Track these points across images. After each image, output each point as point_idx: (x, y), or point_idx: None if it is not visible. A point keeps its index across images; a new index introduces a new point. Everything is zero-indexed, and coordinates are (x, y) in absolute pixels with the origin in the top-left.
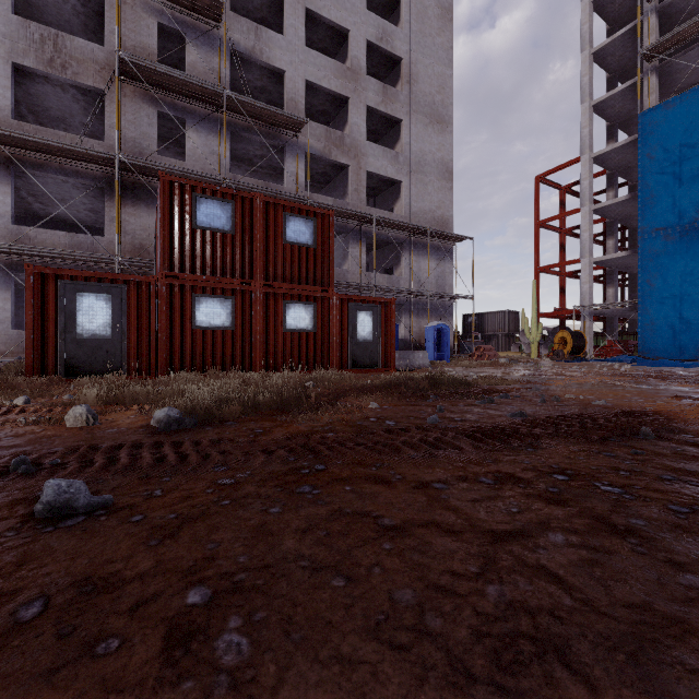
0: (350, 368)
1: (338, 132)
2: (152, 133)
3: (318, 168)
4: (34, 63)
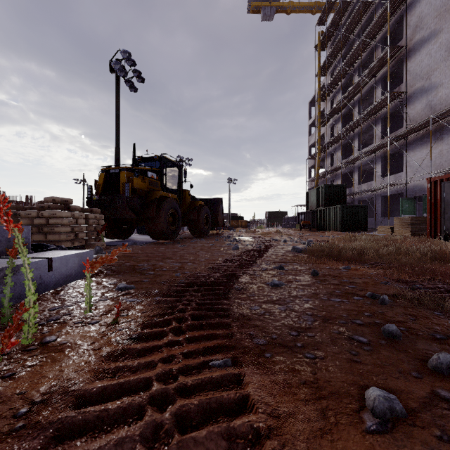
0: None
1: None
2: None
3: None
4: None
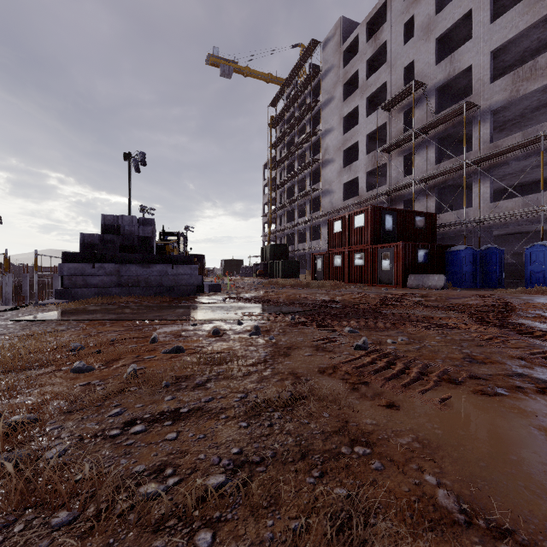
0: (378, 284)
1: (527, 65)
2: (401, 169)
3: (542, 96)
4: (370, 168)
